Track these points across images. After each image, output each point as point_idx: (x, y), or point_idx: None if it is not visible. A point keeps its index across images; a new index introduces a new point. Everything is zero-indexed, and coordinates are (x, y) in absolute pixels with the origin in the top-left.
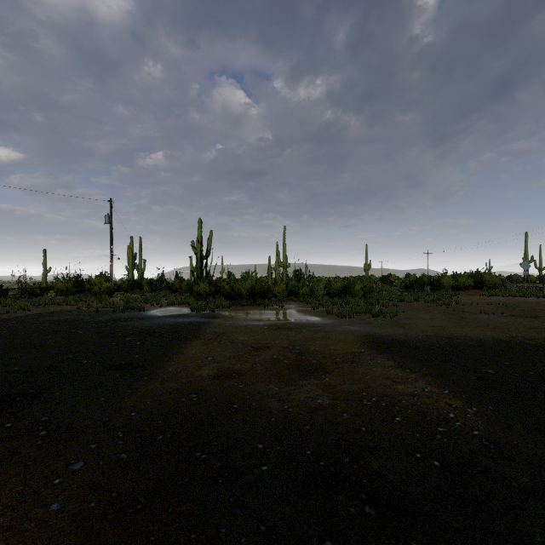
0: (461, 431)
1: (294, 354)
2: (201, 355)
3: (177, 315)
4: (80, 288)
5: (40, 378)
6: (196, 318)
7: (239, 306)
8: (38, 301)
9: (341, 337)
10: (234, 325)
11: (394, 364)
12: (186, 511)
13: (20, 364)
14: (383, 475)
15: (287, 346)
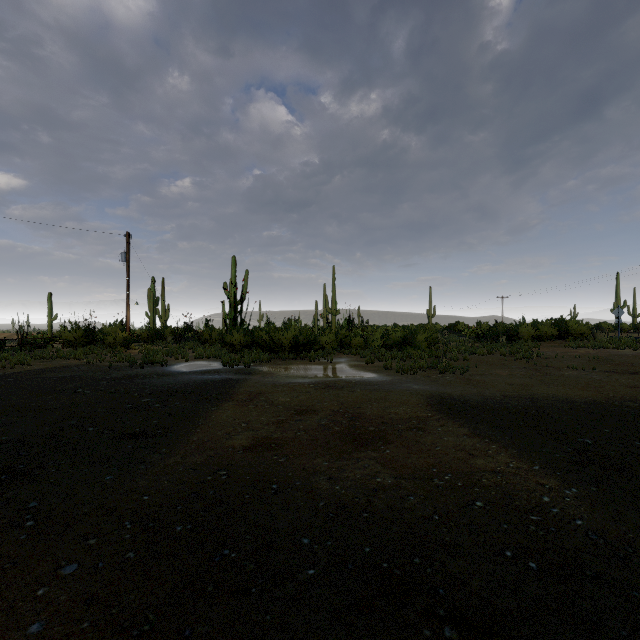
0: (560, 520)
1: (346, 419)
2: (233, 420)
3: (206, 371)
4: (91, 338)
5: (33, 450)
6: (228, 375)
7: (280, 359)
8: (41, 353)
9: (402, 398)
10: (274, 383)
11: (469, 432)
12: (209, 634)
13: (10, 432)
14: (465, 582)
15: (338, 409)
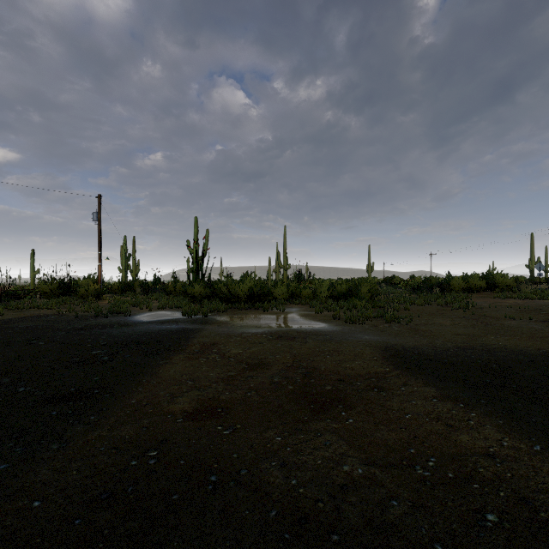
0: None
1: (300, 375)
2: (180, 377)
3: (165, 320)
4: (65, 290)
5: None
6: (185, 325)
7: (236, 309)
8: (15, 304)
9: (356, 350)
10: (228, 333)
11: (438, 394)
12: None
13: None
14: None
15: (291, 362)
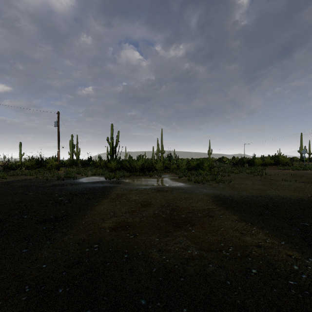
0: (309, 285)
1: (169, 210)
2: (106, 211)
3: (96, 182)
4: (39, 165)
5: None
6: (107, 184)
7: (135, 176)
8: (12, 173)
9: (199, 197)
10: (130, 189)
11: (238, 218)
12: None
13: None
14: None
15: (164, 203)
